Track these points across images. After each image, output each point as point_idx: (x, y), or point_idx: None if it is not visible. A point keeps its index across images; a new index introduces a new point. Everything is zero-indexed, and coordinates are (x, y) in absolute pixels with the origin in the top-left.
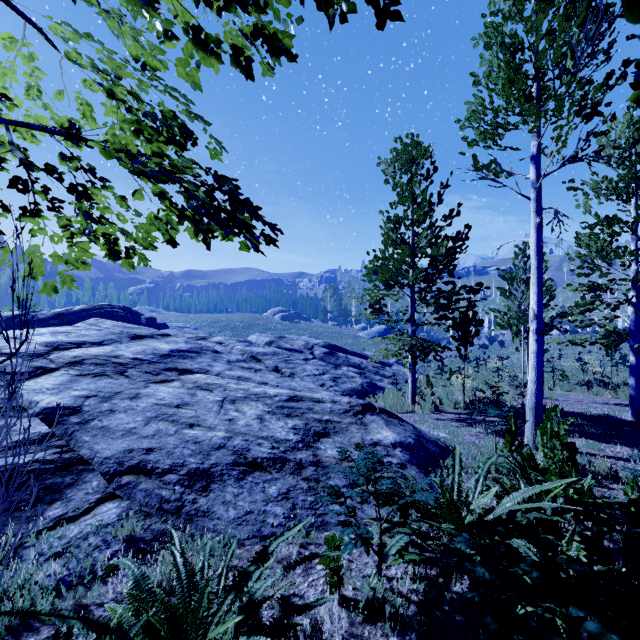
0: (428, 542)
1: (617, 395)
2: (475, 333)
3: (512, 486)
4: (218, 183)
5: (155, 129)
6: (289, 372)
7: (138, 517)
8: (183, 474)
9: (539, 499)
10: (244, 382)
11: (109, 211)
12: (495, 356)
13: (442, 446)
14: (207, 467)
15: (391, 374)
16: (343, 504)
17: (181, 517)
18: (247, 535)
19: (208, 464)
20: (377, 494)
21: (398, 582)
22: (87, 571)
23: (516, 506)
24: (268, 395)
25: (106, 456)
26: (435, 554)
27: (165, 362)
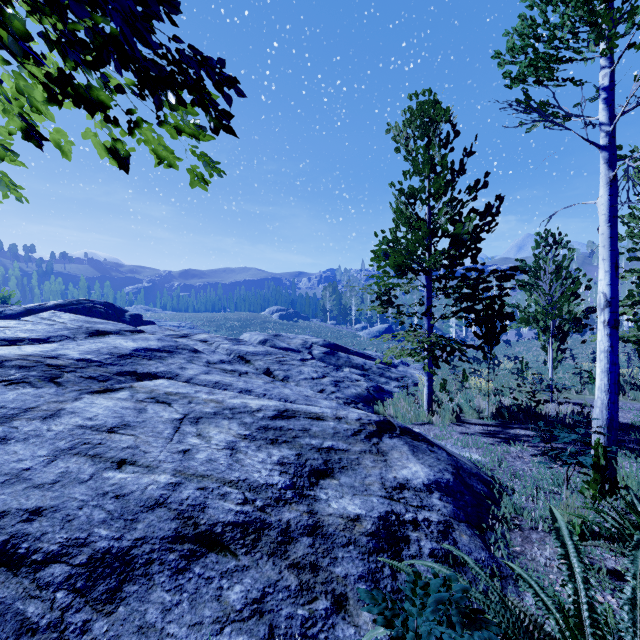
0: None
1: None
2: (502, 329)
3: None
4: None
5: None
6: (283, 375)
7: None
8: (79, 563)
9: None
10: (219, 390)
11: None
12: (501, 356)
13: (488, 481)
14: (126, 546)
15: (398, 376)
16: None
17: None
18: None
19: (129, 540)
20: None
21: None
22: None
23: None
24: (248, 409)
25: None
26: None
27: (122, 364)
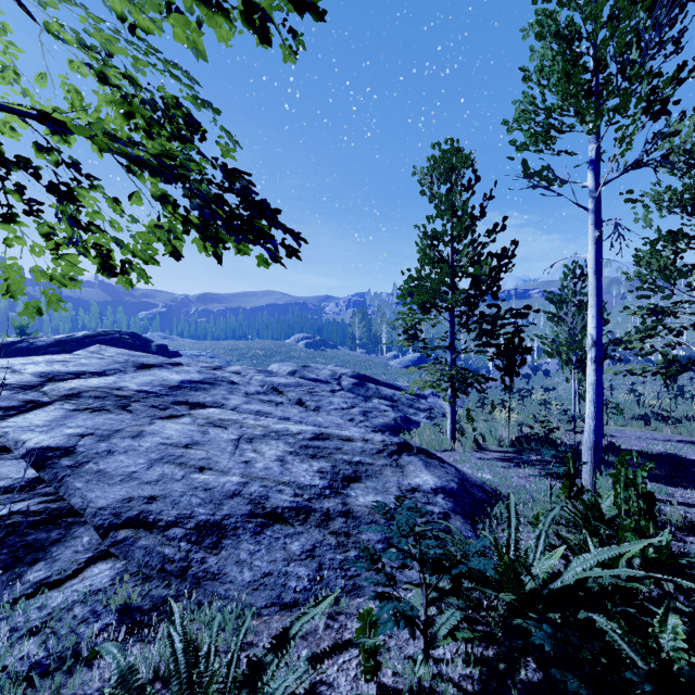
0: (481, 613)
1: (678, 431)
2: (522, 362)
3: (580, 544)
4: (228, 180)
5: (155, 120)
6: (314, 405)
7: (135, 581)
8: (190, 527)
9: (614, 561)
10: (263, 417)
11: (100, 217)
12: (539, 387)
13: (489, 491)
14: (219, 519)
15: (427, 407)
16: (381, 571)
17: (187, 580)
18: (265, 602)
19: (220, 515)
20: (423, 560)
21: (447, 665)
22: (69, 652)
23: (590, 572)
24: (290, 433)
25: (101, 506)
26: (490, 628)
27: (174, 395)
